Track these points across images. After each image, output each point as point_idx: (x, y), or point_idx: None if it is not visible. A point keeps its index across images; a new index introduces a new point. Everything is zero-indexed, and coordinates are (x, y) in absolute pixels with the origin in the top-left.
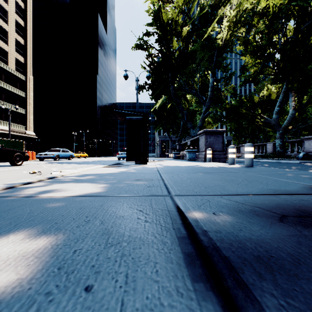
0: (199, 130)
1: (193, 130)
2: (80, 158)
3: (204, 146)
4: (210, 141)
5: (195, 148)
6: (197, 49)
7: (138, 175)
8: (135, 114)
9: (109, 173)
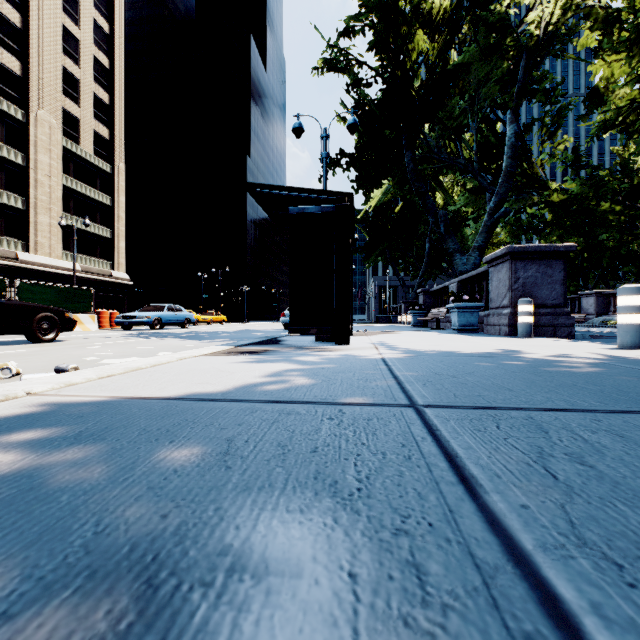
0: (477, 256)
1: (461, 258)
2: (211, 324)
3: (509, 292)
4: (525, 277)
5: (475, 300)
6: (471, 58)
7: (295, 436)
8: (315, 200)
9: (175, 396)
